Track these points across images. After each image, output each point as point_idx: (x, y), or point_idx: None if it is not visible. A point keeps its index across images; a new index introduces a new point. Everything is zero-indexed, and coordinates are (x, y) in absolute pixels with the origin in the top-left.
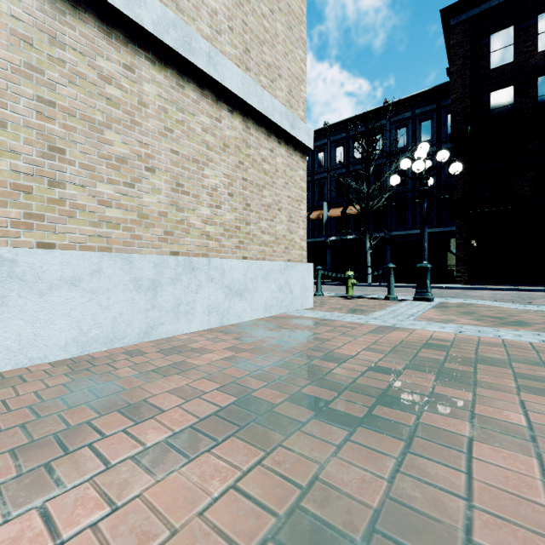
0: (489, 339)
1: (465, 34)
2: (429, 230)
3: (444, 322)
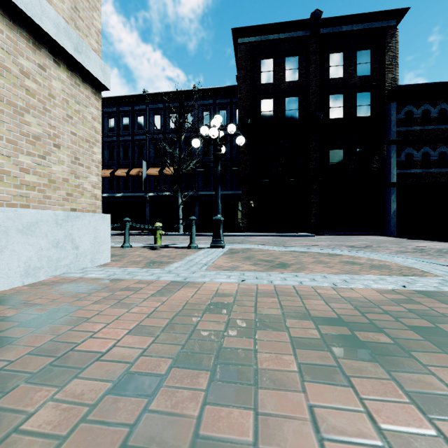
0: (264, 286)
1: (247, 53)
2: (225, 192)
3: (231, 269)
